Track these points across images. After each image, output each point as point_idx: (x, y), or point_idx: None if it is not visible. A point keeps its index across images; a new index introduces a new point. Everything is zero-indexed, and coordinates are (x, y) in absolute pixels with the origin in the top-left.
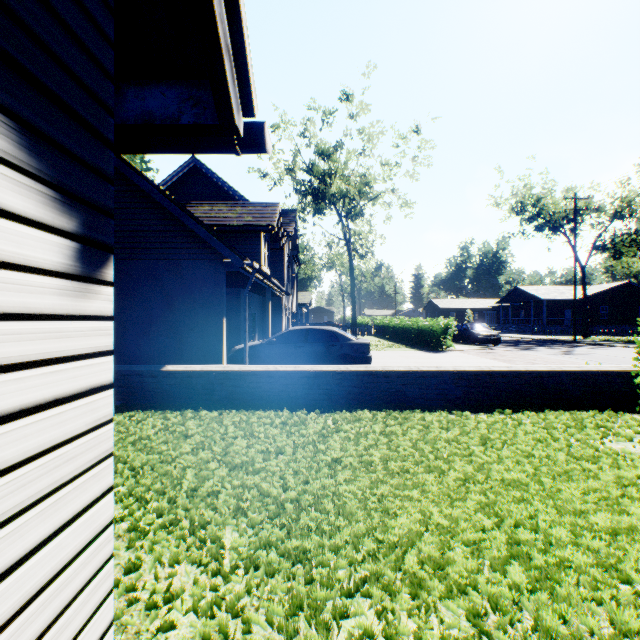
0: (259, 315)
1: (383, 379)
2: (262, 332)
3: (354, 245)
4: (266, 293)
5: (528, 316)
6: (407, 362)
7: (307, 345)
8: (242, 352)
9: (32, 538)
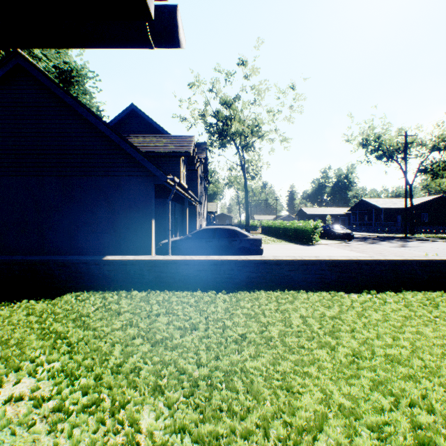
0: (180, 218)
1: (274, 266)
2: (182, 231)
3: (247, 169)
4: (185, 202)
5: (370, 220)
6: (288, 253)
7: (215, 240)
8: (166, 245)
9: None
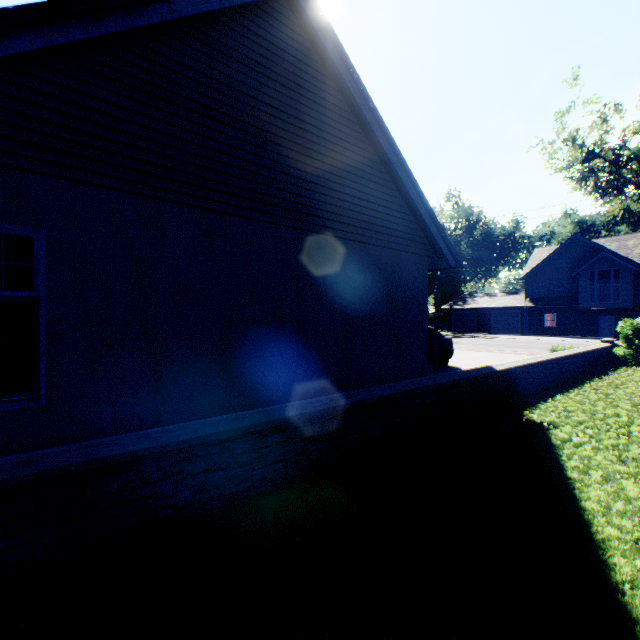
0: None
1: (565, 361)
2: None
3: None
4: None
5: None
6: None
7: None
8: None
9: None
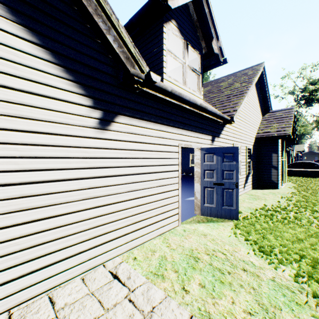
0: None
1: None
2: None
3: None
4: None
5: None
6: None
7: (301, 166)
8: None
9: (285, 169)
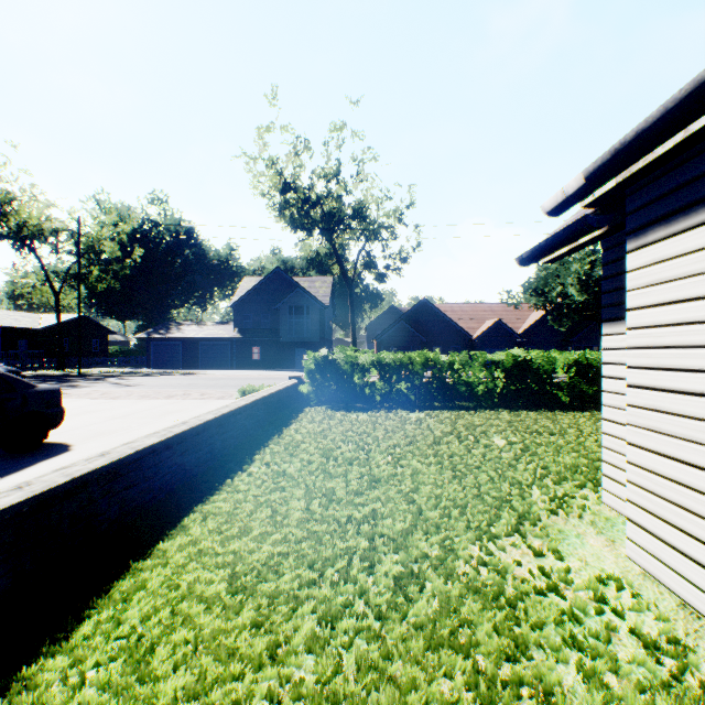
0: None
1: (239, 417)
2: None
3: None
4: None
5: None
6: None
7: None
8: None
9: None
